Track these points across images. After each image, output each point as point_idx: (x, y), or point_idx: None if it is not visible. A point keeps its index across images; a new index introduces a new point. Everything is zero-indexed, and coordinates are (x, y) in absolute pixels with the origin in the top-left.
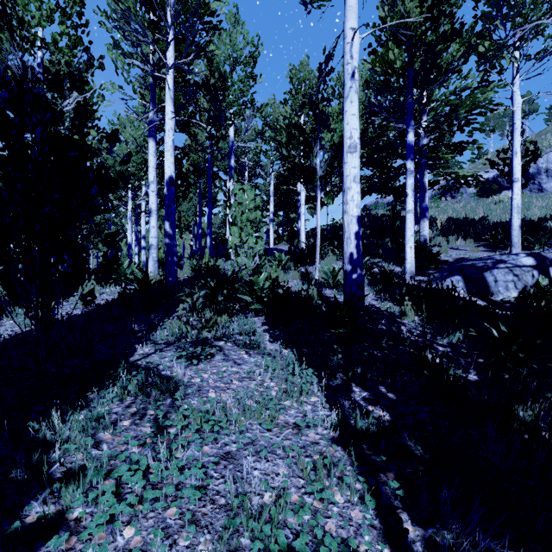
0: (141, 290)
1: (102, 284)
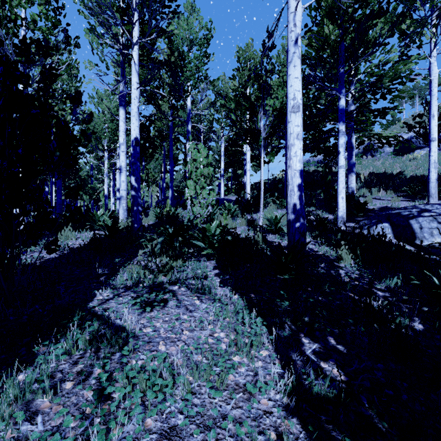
0: (110, 235)
1: (81, 229)
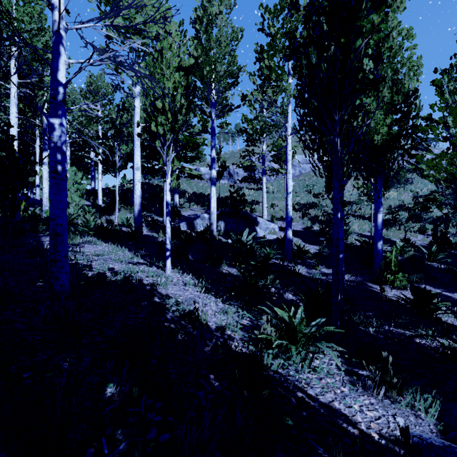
0: None
1: None
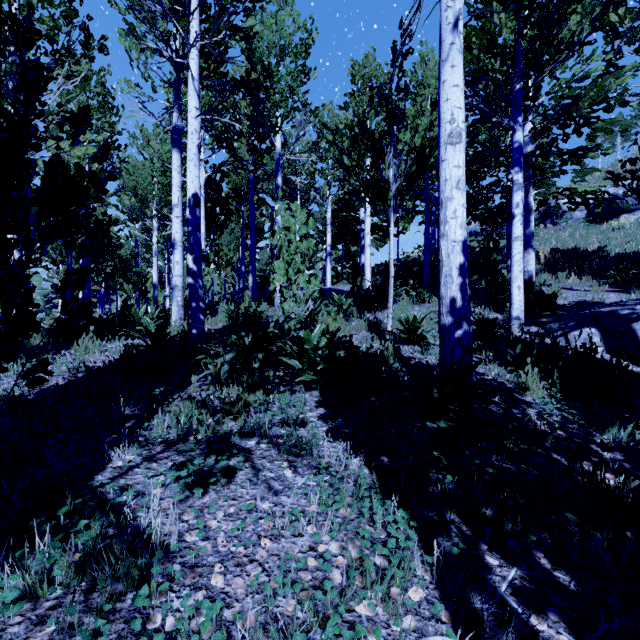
0: (154, 346)
1: (114, 335)
